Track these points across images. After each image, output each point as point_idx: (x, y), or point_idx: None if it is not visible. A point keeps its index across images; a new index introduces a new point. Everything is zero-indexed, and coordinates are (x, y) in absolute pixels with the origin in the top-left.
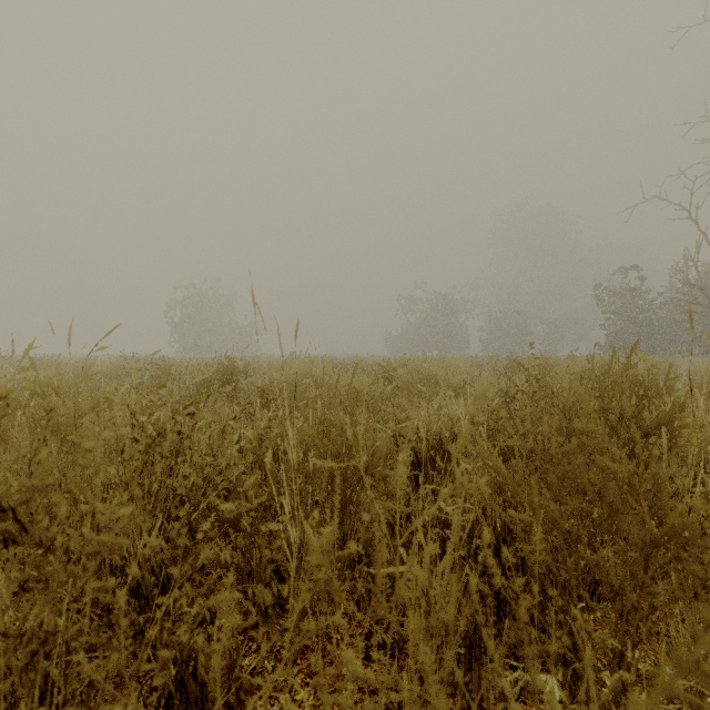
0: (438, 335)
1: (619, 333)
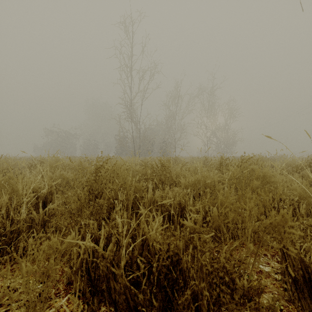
0: (61, 147)
1: (118, 149)
